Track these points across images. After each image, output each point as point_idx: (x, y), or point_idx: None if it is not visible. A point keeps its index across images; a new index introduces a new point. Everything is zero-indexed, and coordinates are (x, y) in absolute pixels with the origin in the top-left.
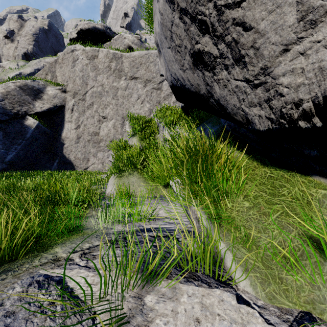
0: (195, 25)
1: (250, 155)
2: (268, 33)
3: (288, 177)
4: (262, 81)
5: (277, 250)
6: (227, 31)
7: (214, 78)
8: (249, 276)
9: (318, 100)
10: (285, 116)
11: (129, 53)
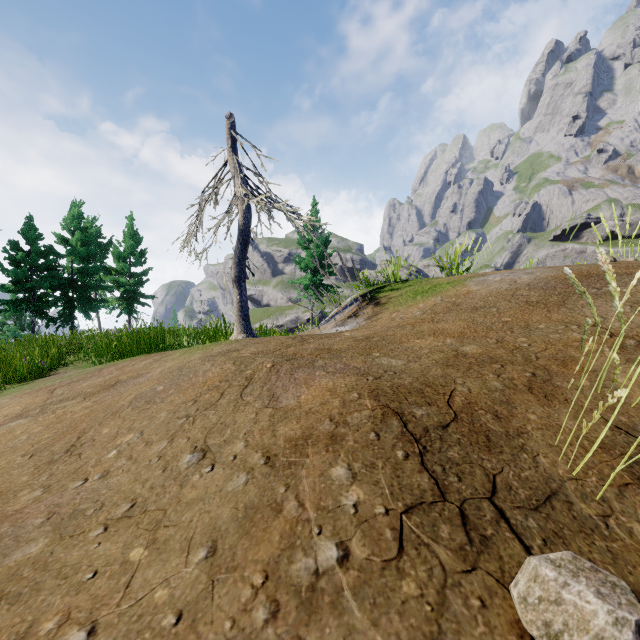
0: None
1: None
2: None
3: None
4: None
5: None
6: None
7: None
8: None
9: None
10: None
11: (616, 250)
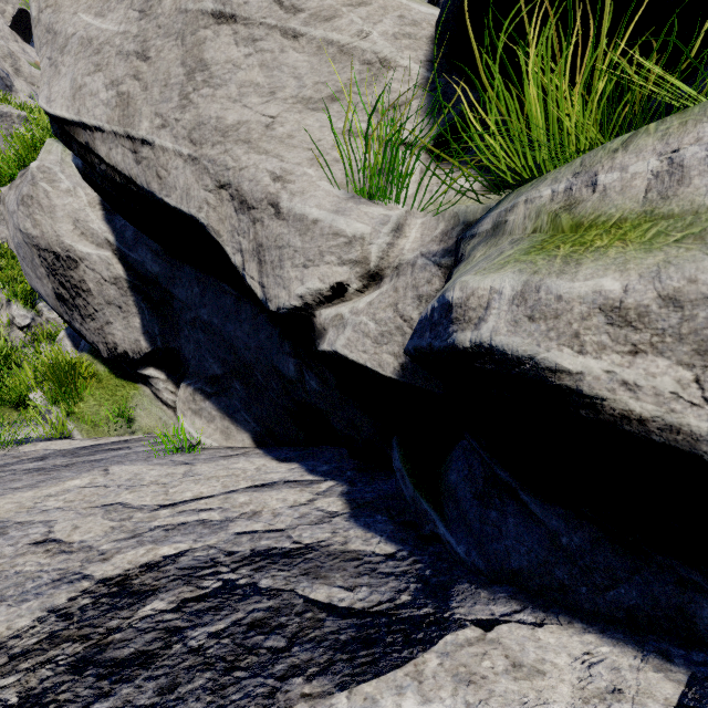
0: (56, 279)
1: (111, 369)
2: (100, 313)
3: (126, 385)
4: (102, 332)
5: (101, 421)
6: (79, 298)
7: (74, 317)
8: (82, 433)
9: (122, 351)
10: (113, 354)
11: None
